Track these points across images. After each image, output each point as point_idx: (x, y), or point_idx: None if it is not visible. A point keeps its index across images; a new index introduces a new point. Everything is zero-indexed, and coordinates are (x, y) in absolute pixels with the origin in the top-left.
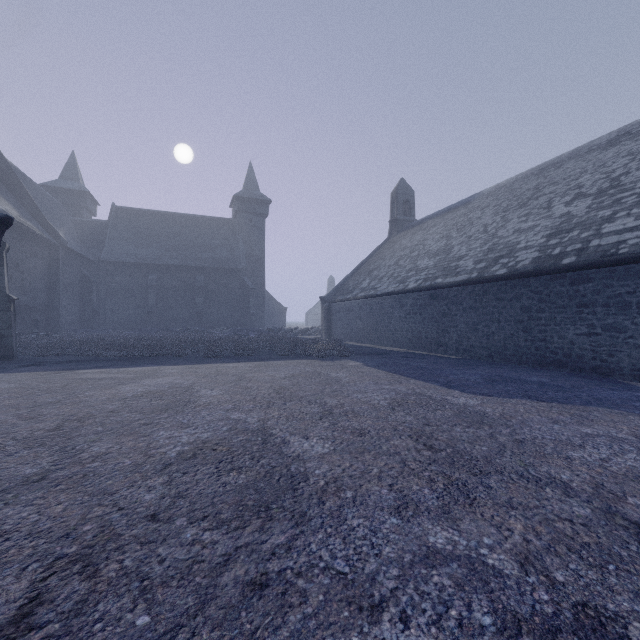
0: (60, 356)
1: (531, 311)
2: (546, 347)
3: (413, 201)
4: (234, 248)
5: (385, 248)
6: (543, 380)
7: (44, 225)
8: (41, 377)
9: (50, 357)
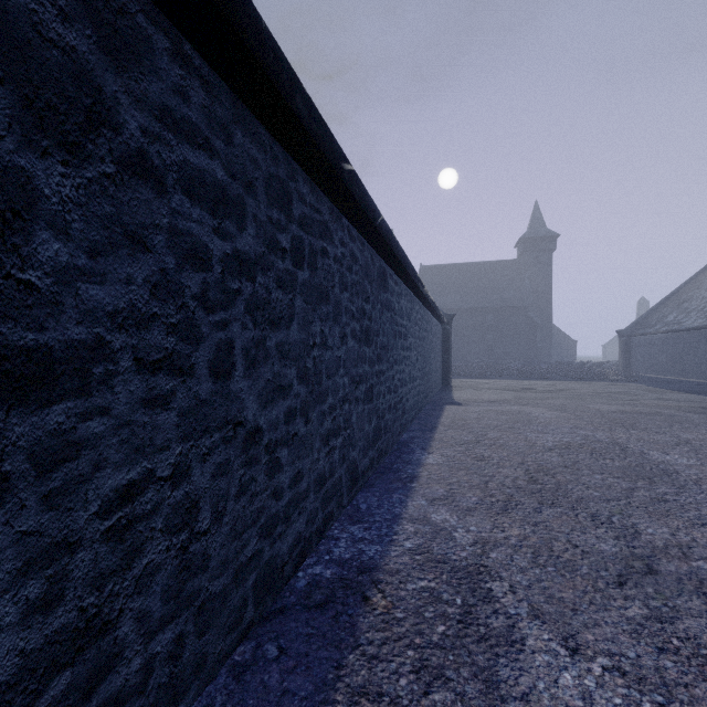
0: None
1: None
2: None
3: None
4: (520, 287)
5: (705, 275)
6: None
7: None
8: None
9: None
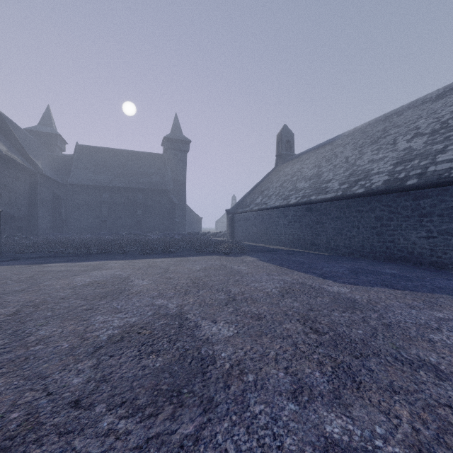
0: (34, 253)
1: (383, 220)
2: (394, 247)
3: (293, 141)
4: (164, 175)
5: (273, 174)
6: (394, 272)
7: (26, 158)
8: (15, 269)
9: (26, 254)
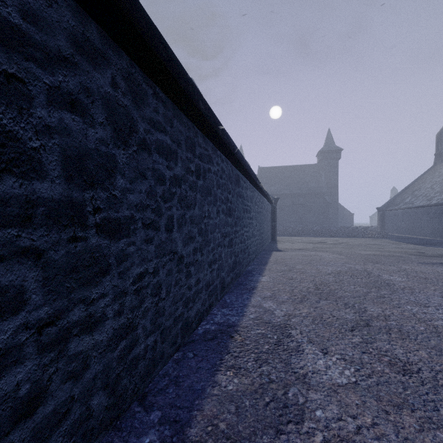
0: None
1: None
2: None
3: None
4: (319, 181)
5: (428, 174)
6: None
7: None
8: None
9: None
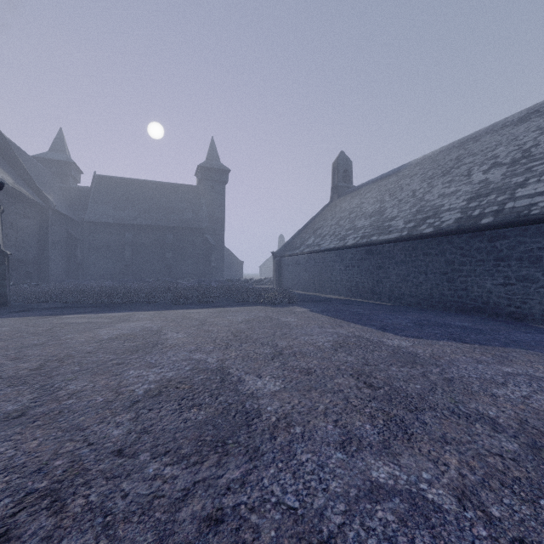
0: (48, 303)
1: (454, 264)
2: (467, 295)
3: (351, 170)
4: (198, 210)
5: (327, 210)
6: (465, 324)
7: (35, 191)
8: (30, 321)
9: (39, 304)
